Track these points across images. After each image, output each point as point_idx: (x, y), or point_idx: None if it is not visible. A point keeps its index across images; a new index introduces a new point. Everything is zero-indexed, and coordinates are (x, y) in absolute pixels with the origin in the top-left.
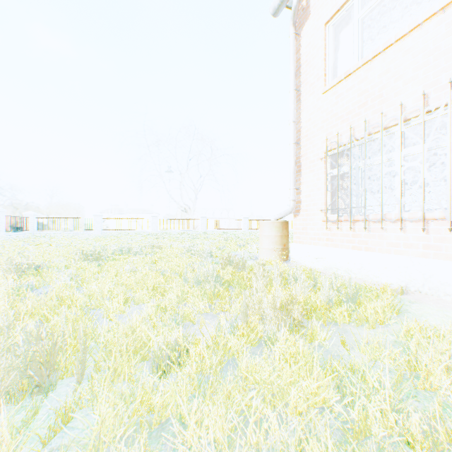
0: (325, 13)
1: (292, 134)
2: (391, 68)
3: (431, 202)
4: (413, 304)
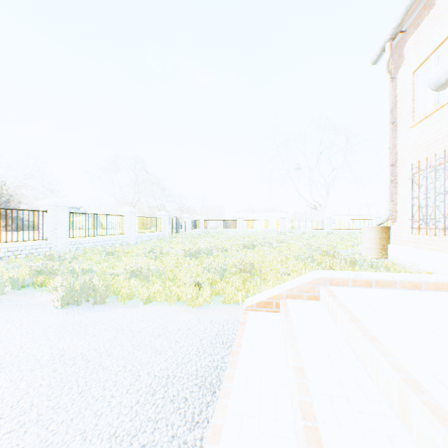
0: (413, 64)
1: (387, 158)
2: None
3: None
4: None
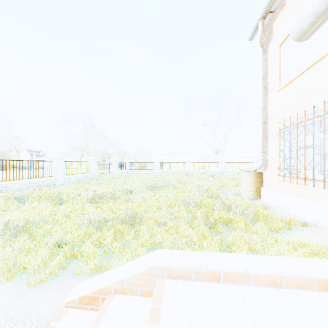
0: (279, 38)
1: (260, 117)
2: (312, 81)
3: (327, 171)
4: (301, 231)
